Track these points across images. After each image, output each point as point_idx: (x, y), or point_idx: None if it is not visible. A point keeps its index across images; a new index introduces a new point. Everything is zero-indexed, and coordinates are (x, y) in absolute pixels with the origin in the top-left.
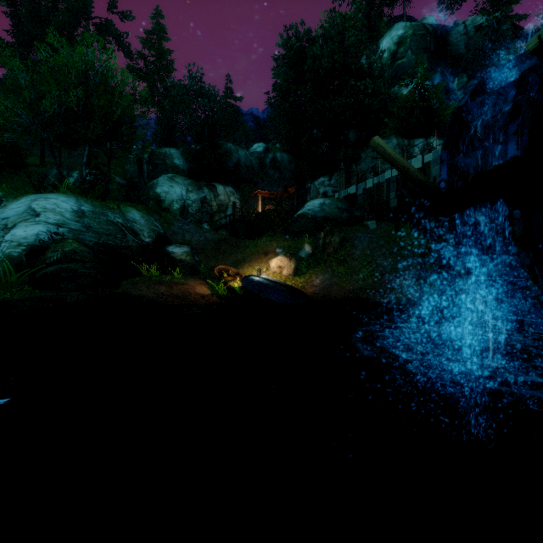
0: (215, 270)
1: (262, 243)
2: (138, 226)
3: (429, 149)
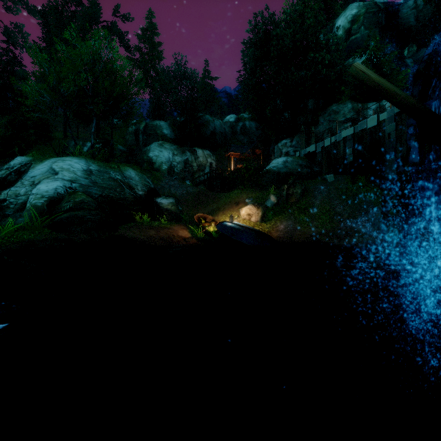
0: (195, 217)
1: (234, 195)
2: (133, 182)
3: (382, 111)
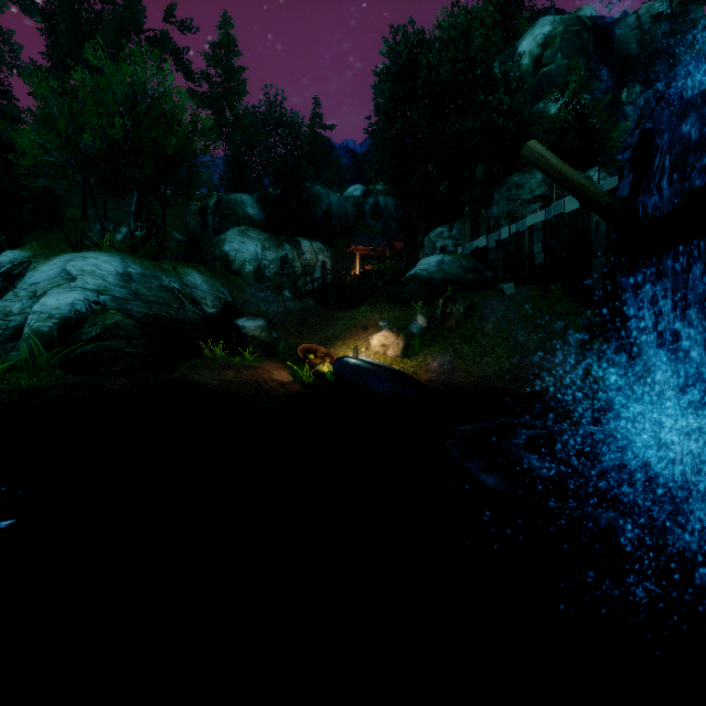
0: (299, 349)
1: (360, 315)
2: (200, 293)
3: None
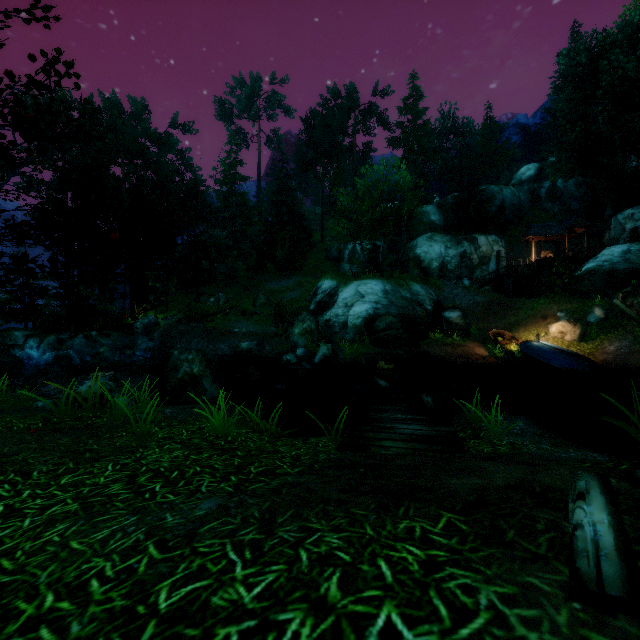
0: (490, 333)
1: (539, 306)
2: (421, 298)
3: None
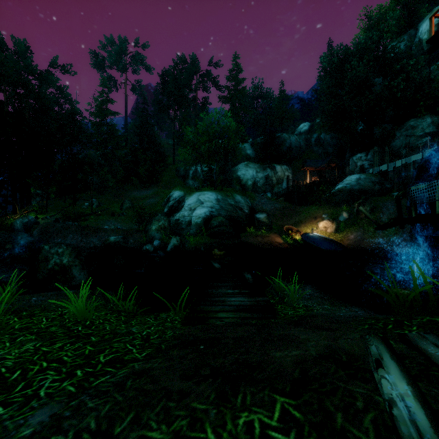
0: (284, 228)
1: (312, 211)
2: (241, 204)
3: None
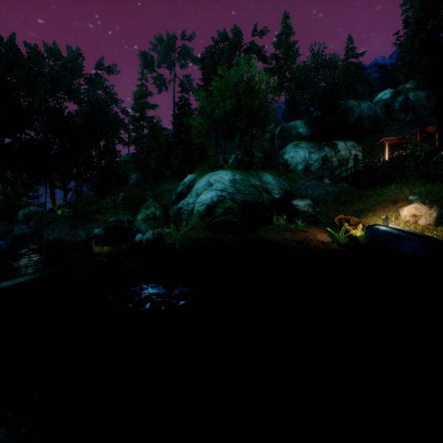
0: (335, 219)
1: (389, 192)
2: (270, 186)
3: None
